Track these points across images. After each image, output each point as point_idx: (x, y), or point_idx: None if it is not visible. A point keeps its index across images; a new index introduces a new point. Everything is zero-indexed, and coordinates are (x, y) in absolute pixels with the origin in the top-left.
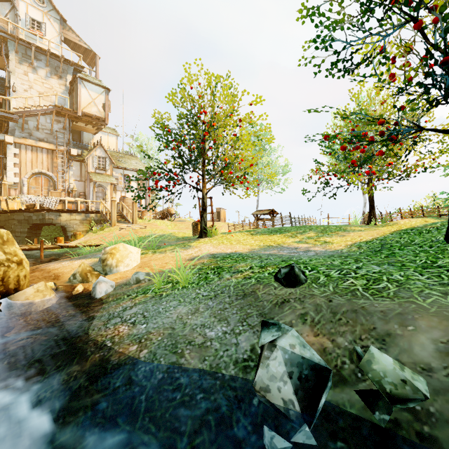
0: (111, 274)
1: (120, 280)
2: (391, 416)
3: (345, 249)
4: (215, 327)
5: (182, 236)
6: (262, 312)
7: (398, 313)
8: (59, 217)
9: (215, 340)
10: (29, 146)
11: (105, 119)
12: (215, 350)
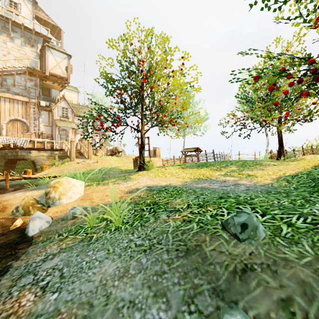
0: (53, 207)
1: (59, 214)
2: None
3: (274, 183)
4: (149, 309)
5: (125, 168)
6: (217, 287)
7: None
8: (29, 154)
9: None
10: (7, 98)
11: (67, 78)
12: None
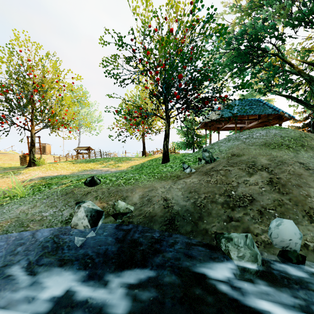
0: None
1: None
2: (122, 220)
3: (126, 169)
4: (49, 210)
5: (8, 166)
6: (76, 199)
7: (131, 189)
8: None
9: (49, 216)
10: None
11: None
12: (49, 220)
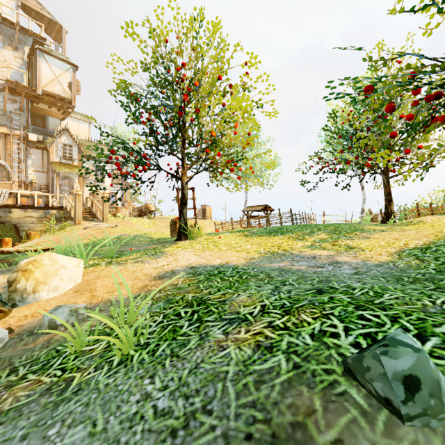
0: (23, 305)
1: (28, 321)
2: None
3: (398, 261)
4: None
5: (159, 236)
6: None
7: None
8: (9, 214)
9: None
10: None
11: (72, 101)
12: None
